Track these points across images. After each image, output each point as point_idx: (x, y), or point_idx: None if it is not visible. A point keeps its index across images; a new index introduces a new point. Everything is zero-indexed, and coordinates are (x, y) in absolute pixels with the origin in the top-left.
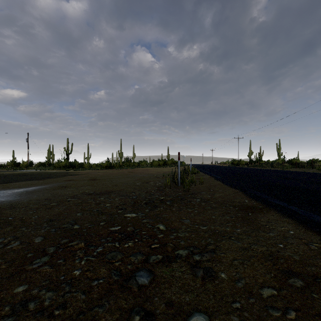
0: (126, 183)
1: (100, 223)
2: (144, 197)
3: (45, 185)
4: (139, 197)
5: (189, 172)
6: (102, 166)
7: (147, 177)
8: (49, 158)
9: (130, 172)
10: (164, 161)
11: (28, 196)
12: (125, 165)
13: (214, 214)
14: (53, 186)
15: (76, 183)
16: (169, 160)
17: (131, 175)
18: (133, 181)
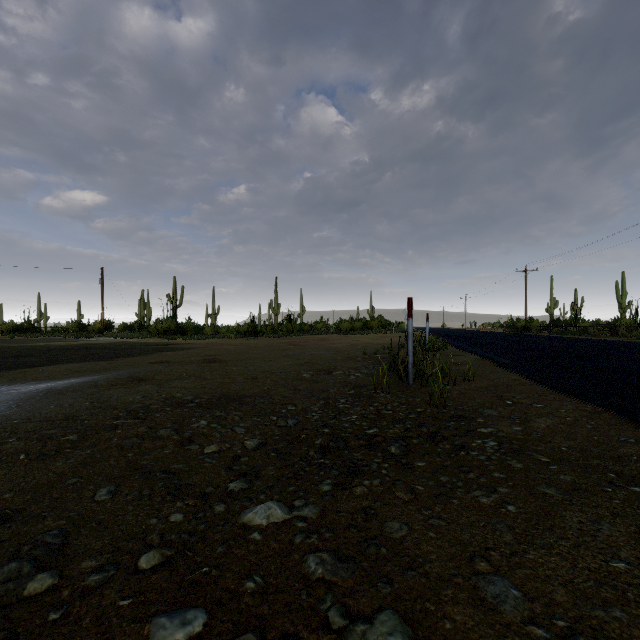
0: (278, 374)
1: (141, 563)
2: (318, 421)
3: (104, 373)
4: (305, 421)
5: (437, 350)
6: (237, 332)
7: (328, 358)
8: (142, 316)
9: (291, 344)
10: (363, 321)
11: (35, 407)
12: (284, 330)
13: (609, 541)
14: (117, 376)
15: (170, 371)
16: (374, 319)
17: (293, 352)
18: (294, 368)
